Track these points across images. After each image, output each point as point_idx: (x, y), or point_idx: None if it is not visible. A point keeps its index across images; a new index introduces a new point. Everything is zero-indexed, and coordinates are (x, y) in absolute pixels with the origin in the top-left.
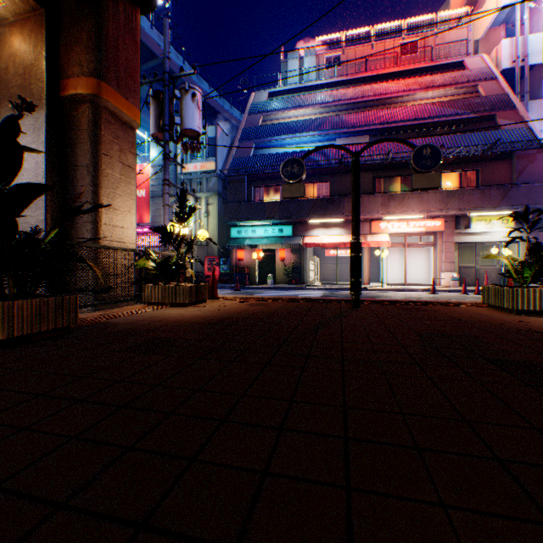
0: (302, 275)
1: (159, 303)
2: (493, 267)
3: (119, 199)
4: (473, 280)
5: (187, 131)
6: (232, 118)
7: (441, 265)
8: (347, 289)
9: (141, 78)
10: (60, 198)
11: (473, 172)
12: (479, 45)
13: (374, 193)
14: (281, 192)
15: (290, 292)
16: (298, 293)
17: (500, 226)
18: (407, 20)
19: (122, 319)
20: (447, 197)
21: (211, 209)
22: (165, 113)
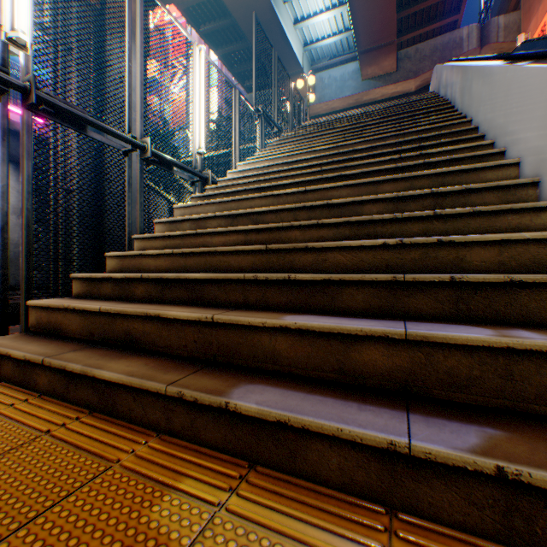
0: None
1: None
2: None
3: None
4: None
5: None
6: None
7: None
8: None
9: None
10: None
11: None
12: None
13: None
14: None
15: None
16: None
17: None
18: None
19: None
20: None
21: None
22: None
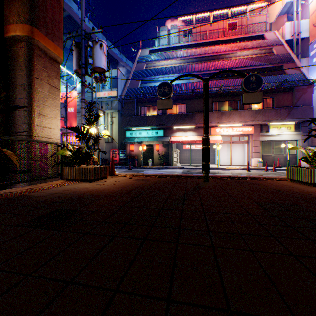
0: (169, 160)
1: (74, 179)
2: (282, 155)
3: (47, 109)
4: (270, 163)
5: (97, 68)
6: (128, 66)
7: (252, 154)
8: (197, 168)
9: (71, 40)
10: (4, 107)
11: (270, 99)
12: (272, 26)
13: (213, 110)
14: (157, 109)
15: (162, 170)
16: (167, 171)
17: (286, 131)
18: (231, 9)
19: (41, 192)
20: (256, 113)
21: (114, 120)
22: (82, 56)
